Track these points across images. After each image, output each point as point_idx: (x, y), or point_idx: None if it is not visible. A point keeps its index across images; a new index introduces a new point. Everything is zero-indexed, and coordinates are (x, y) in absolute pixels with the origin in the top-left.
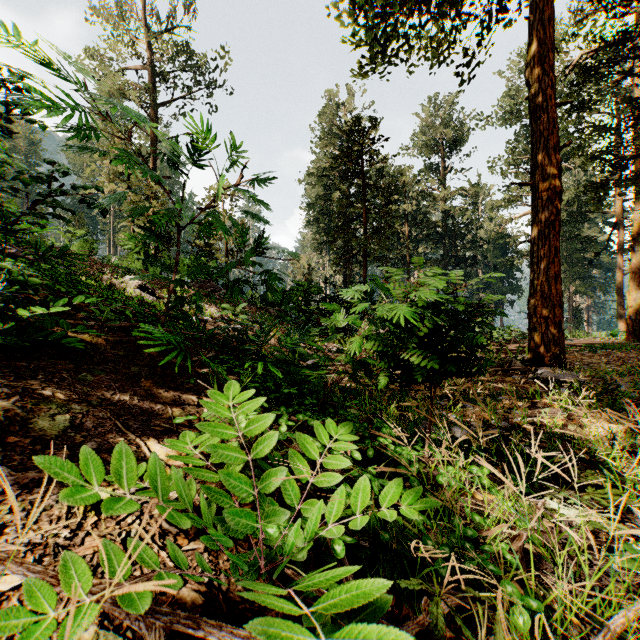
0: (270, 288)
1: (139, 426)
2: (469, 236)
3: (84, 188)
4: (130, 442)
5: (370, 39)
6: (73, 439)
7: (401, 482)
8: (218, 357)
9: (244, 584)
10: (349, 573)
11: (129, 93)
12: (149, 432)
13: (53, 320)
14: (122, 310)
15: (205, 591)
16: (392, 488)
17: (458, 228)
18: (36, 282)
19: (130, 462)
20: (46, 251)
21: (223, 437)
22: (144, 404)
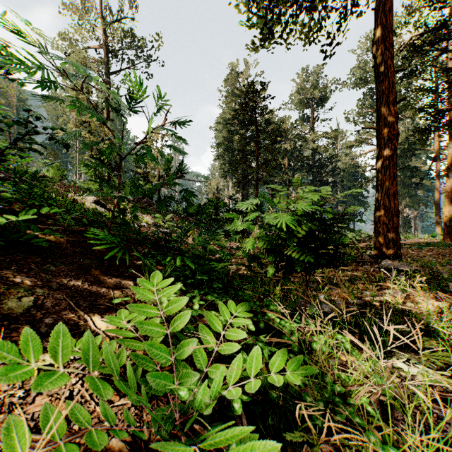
0: (188, 202)
1: (87, 305)
2: (331, 166)
3: (52, 129)
4: (79, 318)
5: (261, 24)
6: (35, 316)
7: (286, 352)
8: (150, 252)
9: (156, 445)
10: (245, 433)
11: (90, 65)
12: (95, 309)
13: (26, 225)
14: (80, 218)
15: (130, 440)
16: (279, 356)
17: (323, 161)
18: (8, 196)
19: (66, 340)
20: (23, 175)
21: (148, 315)
22: (92, 288)
